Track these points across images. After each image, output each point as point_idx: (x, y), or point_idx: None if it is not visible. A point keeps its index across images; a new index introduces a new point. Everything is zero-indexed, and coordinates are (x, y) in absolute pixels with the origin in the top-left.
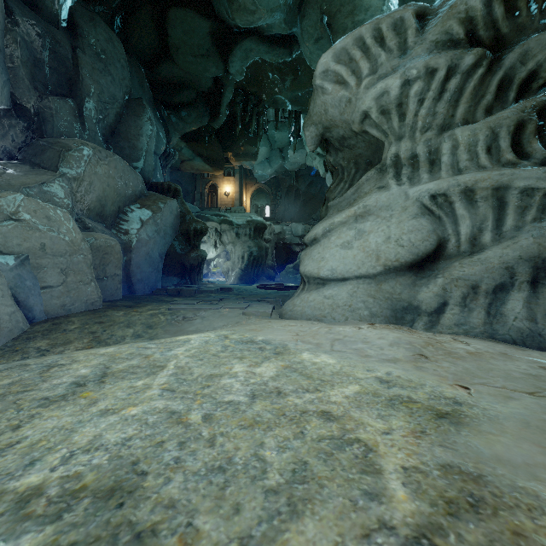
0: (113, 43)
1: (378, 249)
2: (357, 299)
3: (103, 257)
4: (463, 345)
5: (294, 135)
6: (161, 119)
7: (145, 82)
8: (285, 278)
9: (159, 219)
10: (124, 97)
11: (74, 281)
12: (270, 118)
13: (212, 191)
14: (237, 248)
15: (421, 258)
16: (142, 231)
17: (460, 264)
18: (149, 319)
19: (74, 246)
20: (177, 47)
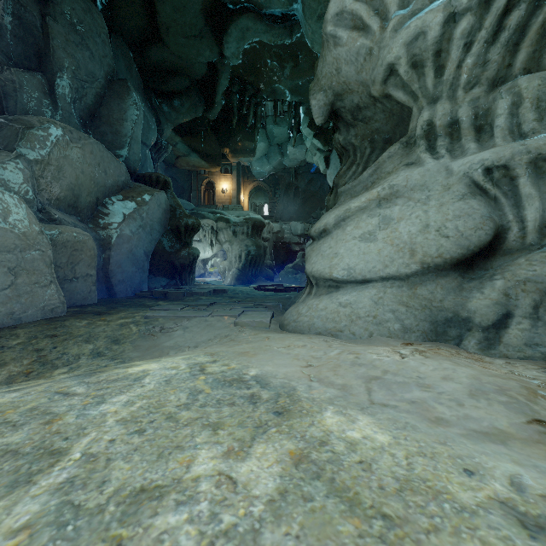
0: (91, 14)
1: (412, 241)
2: (383, 308)
3: (72, 254)
4: None
5: (294, 128)
6: (152, 107)
7: (133, 66)
8: (284, 278)
9: (145, 213)
10: (105, 77)
11: (27, 282)
12: (268, 112)
13: (209, 188)
14: (234, 247)
15: (472, 253)
16: (124, 226)
17: (527, 260)
18: (117, 331)
19: (27, 239)
20: (167, 26)
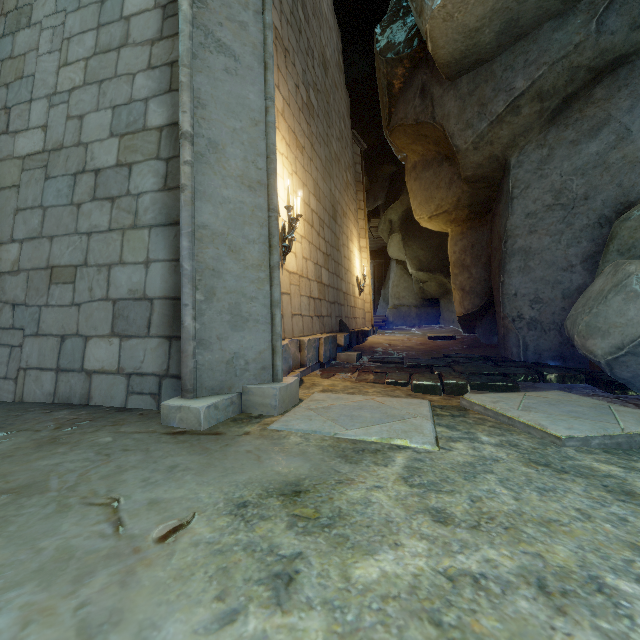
0: None
1: None
2: None
3: None
4: None
5: None
6: None
7: None
8: None
9: None
10: None
11: None
12: None
13: None
14: None
15: None
16: None
17: None
18: None
19: None
20: None
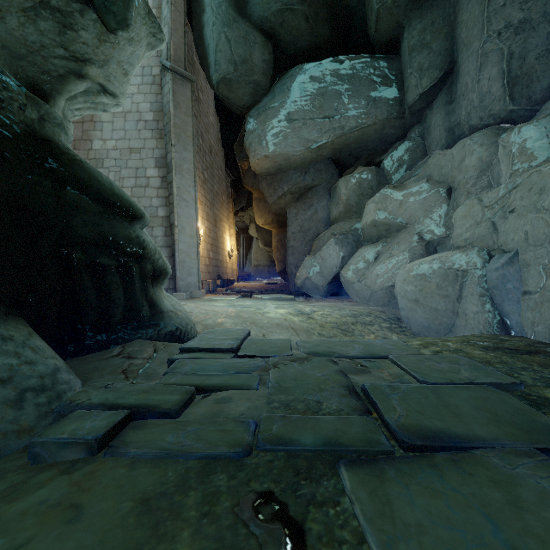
0: None
1: None
2: None
3: None
4: None
5: None
6: None
7: None
8: None
9: None
10: None
11: None
12: None
13: None
14: None
15: None
16: None
17: None
18: None
19: None
20: None
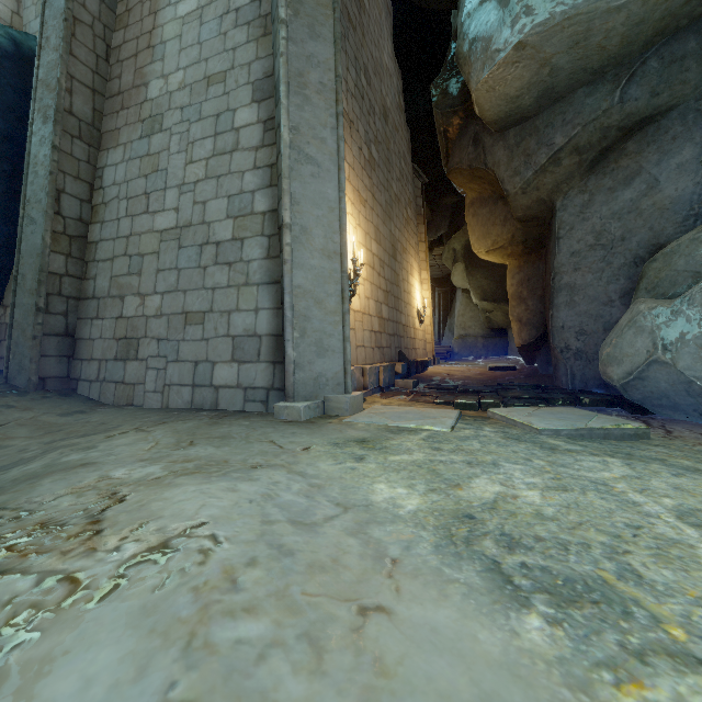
0: None
1: None
2: None
3: None
4: (140, 471)
5: None
6: None
7: None
8: None
9: None
10: None
11: None
12: None
13: None
14: None
15: None
16: None
17: None
18: None
19: None
20: None
